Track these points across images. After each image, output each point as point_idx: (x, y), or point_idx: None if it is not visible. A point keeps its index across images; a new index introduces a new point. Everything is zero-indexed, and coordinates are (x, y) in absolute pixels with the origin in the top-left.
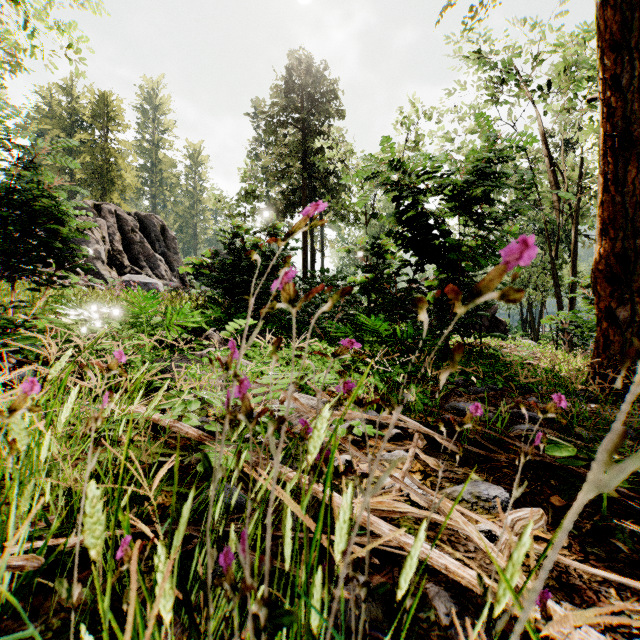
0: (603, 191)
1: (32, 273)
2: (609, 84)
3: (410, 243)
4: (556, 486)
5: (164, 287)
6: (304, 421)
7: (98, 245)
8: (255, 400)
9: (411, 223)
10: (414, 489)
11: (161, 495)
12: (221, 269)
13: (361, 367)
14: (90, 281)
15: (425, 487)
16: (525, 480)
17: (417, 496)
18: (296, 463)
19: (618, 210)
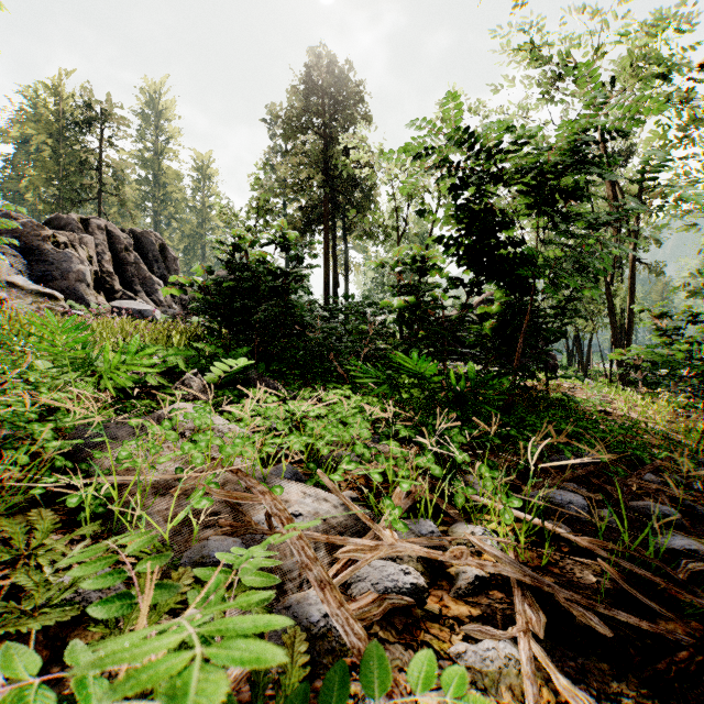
0: None
1: None
2: None
3: (462, 255)
4: None
5: (161, 315)
6: None
7: (82, 265)
8: None
9: (463, 229)
10: None
11: None
12: (217, 292)
13: (401, 432)
14: (71, 308)
15: None
16: None
17: None
18: None
19: None
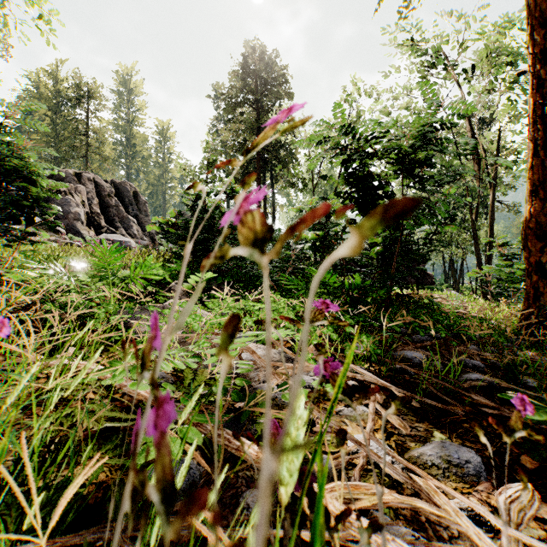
0: (533, 156)
1: (5, 229)
2: (538, 58)
3: (356, 203)
4: (521, 444)
5: (136, 245)
6: (275, 420)
7: (78, 208)
8: (211, 361)
9: (357, 185)
10: (387, 461)
11: (103, 472)
12: (184, 228)
13: None
14: (71, 239)
15: (395, 454)
16: (488, 437)
17: (393, 473)
18: (255, 426)
19: (546, 173)
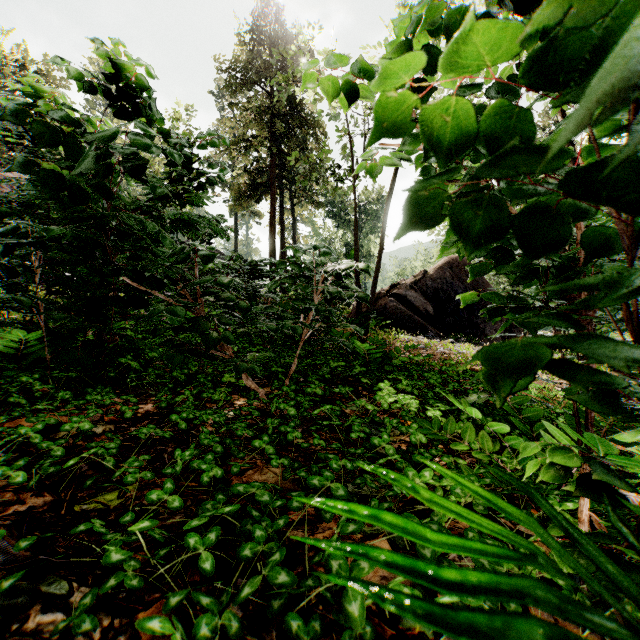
0: None
1: None
2: None
3: None
4: None
5: None
6: None
7: None
8: None
9: None
10: None
11: None
12: None
13: None
14: None
15: None
16: None
17: None
18: None
19: None
